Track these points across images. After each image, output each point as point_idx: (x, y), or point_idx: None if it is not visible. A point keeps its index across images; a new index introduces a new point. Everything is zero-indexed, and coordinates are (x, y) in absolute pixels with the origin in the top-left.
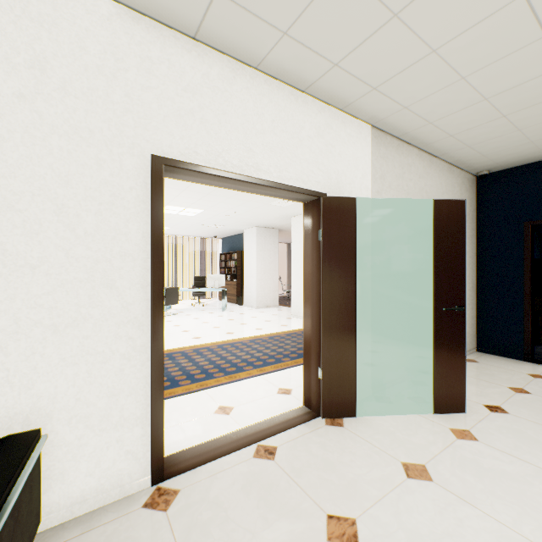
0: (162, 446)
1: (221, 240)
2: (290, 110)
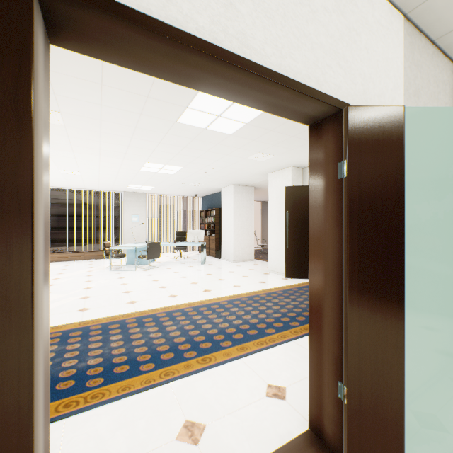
0: None
1: (201, 198)
2: None
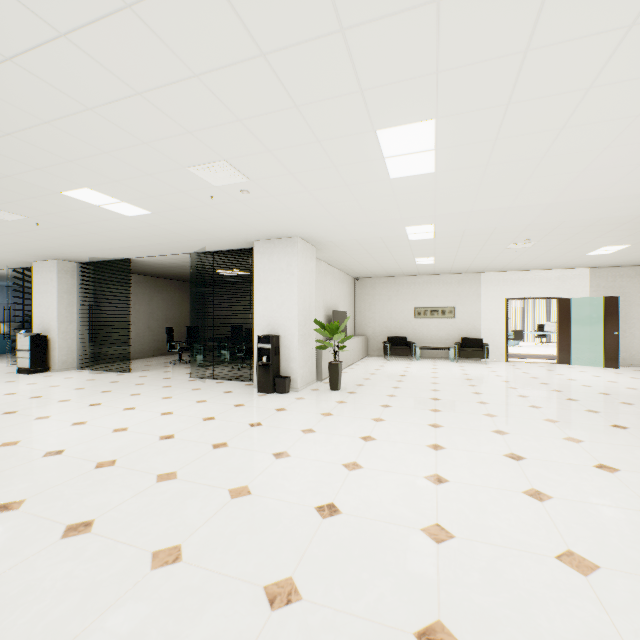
0: (507, 355)
1: None
2: (545, 276)
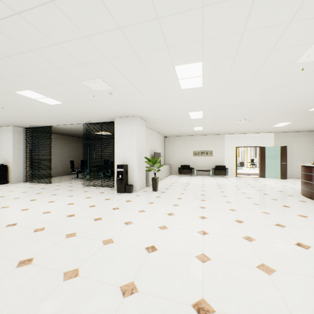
0: (236, 173)
1: None
2: (254, 136)
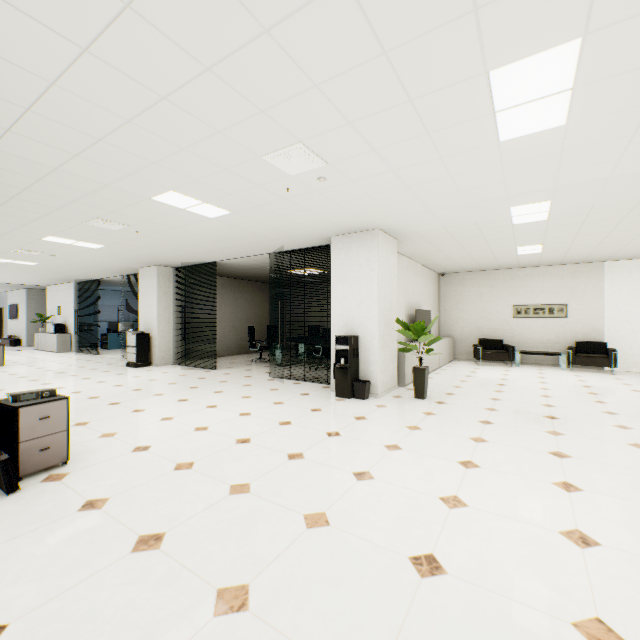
0: None
1: None
2: None
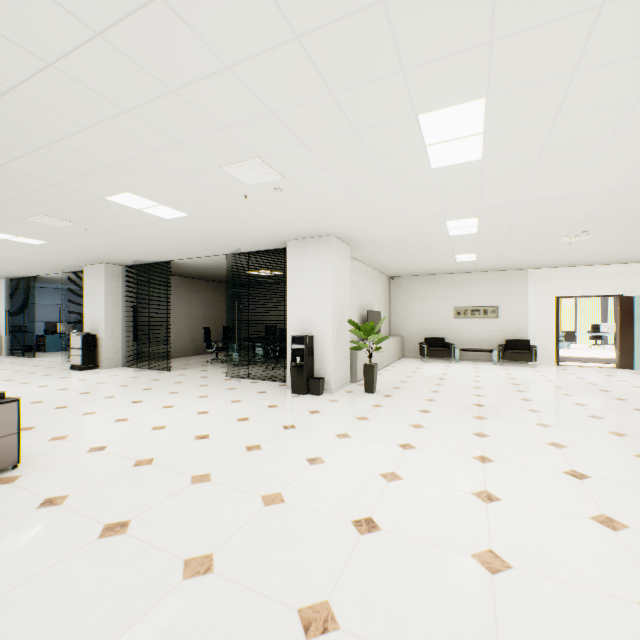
0: (558, 358)
1: None
2: (603, 272)
